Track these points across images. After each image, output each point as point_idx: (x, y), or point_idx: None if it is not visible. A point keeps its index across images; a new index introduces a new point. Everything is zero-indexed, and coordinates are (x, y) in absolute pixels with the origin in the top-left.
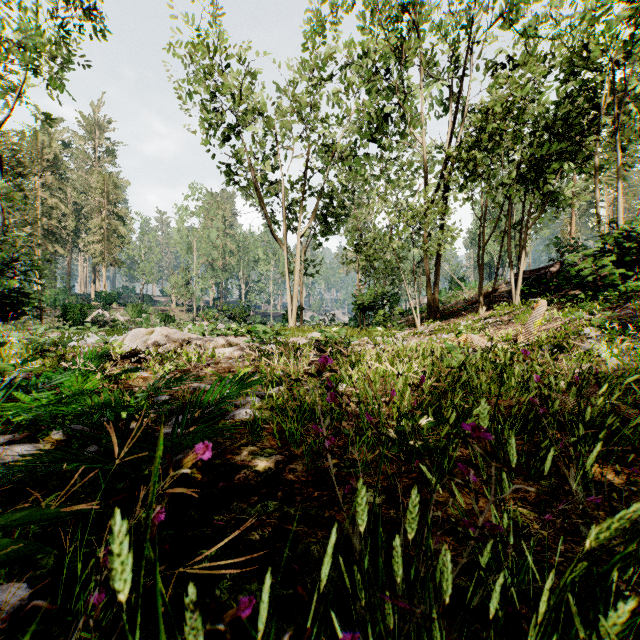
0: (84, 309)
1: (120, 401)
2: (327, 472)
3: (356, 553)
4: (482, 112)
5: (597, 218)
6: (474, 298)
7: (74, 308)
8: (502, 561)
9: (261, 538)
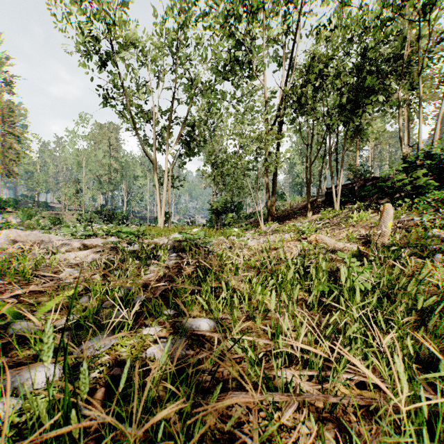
0: None
1: None
2: None
3: None
4: (313, 56)
5: (401, 142)
6: (298, 206)
7: None
8: None
9: None
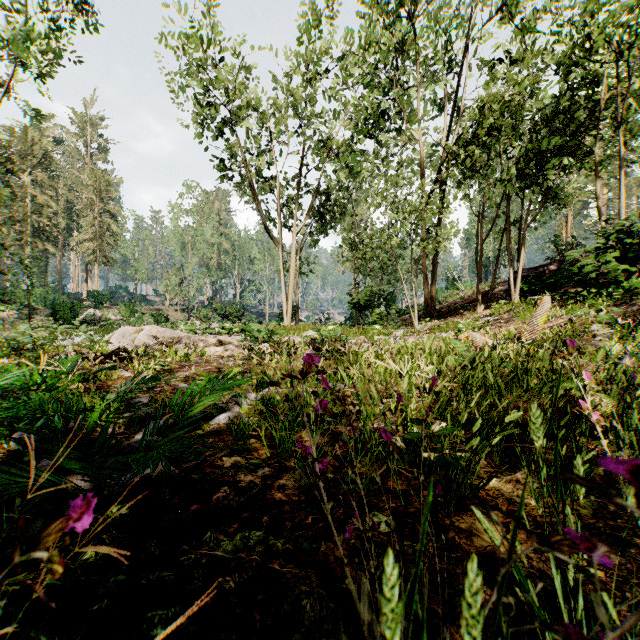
0: (75, 308)
1: (81, 405)
2: (324, 509)
3: (365, 627)
4: (481, 106)
5: (598, 214)
6: (471, 297)
7: (64, 307)
8: (555, 618)
9: (237, 586)
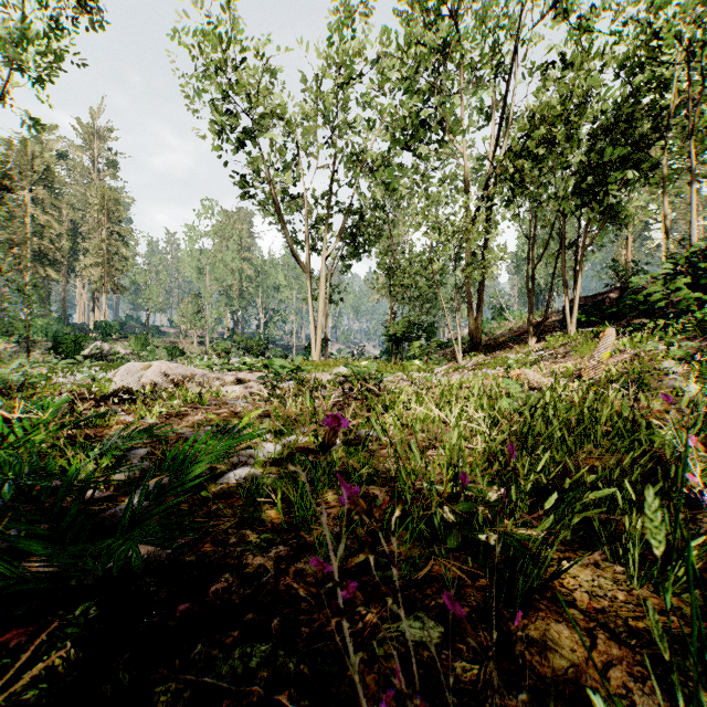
0: (79, 341)
1: (51, 466)
2: (345, 667)
3: None
4: (533, 114)
5: (666, 235)
6: (521, 328)
7: (67, 340)
8: None
9: None
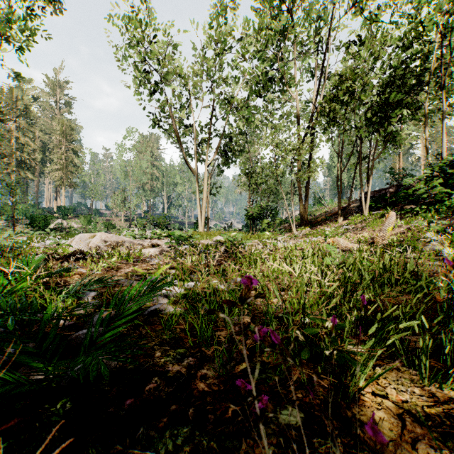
0: (47, 219)
1: (36, 305)
2: None
3: None
4: (341, 74)
5: (426, 152)
6: (333, 211)
7: (39, 218)
8: None
9: None
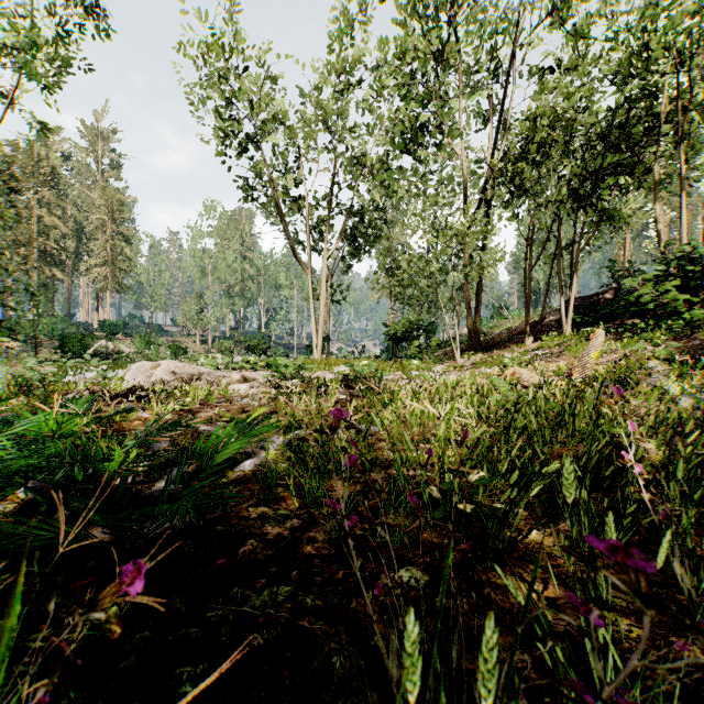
0: (85, 340)
1: (99, 452)
2: (353, 567)
3: (394, 683)
4: (529, 120)
5: (658, 238)
6: (519, 328)
7: (73, 339)
8: (589, 677)
9: (266, 643)
